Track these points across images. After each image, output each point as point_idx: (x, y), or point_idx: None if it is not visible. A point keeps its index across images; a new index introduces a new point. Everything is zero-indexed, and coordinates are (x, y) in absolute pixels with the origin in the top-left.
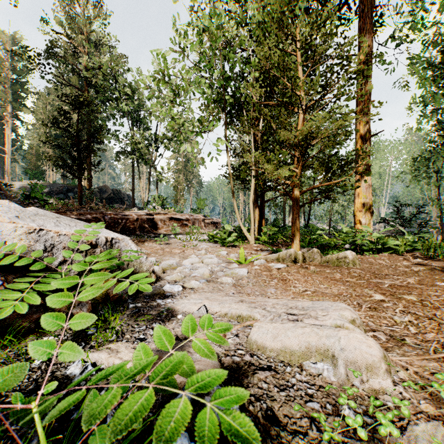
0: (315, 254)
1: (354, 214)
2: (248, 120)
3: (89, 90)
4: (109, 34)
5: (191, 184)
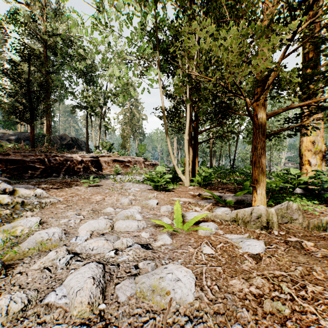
0: (293, 212)
1: (302, 153)
2: (181, 64)
3: (49, 54)
4: (64, 5)
5: (135, 134)
